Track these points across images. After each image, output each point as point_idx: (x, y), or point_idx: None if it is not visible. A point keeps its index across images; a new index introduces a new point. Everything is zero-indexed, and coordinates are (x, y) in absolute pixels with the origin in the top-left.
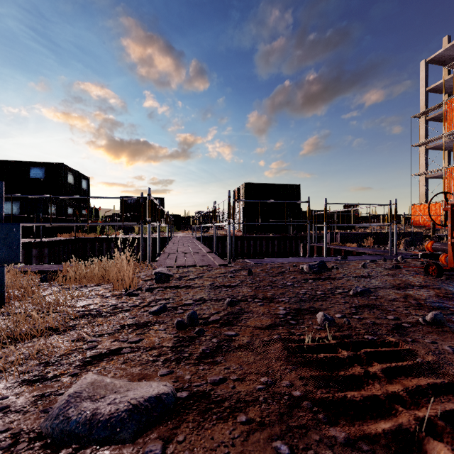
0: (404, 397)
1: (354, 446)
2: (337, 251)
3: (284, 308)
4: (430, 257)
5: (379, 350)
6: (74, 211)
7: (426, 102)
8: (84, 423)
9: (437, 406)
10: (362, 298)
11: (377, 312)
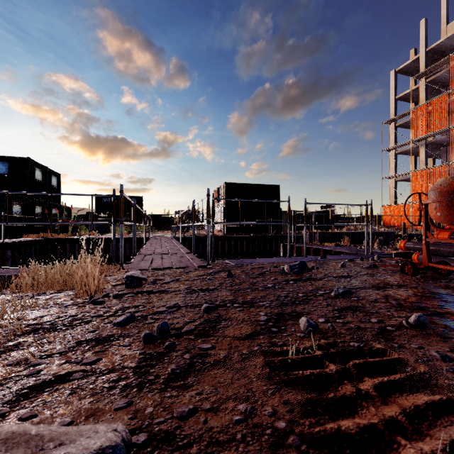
0: (404, 423)
1: None
2: (316, 250)
3: (265, 313)
4: (403, 256)
5: (368, 360)
6: (42, 209)
7: (396, 109)
8: None
9: (441, 434)
10: (344, 299)
11: (360, 315)
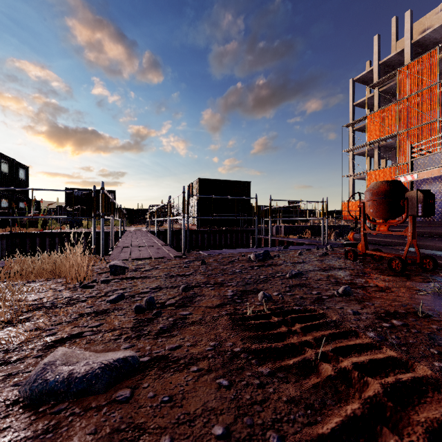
0: (312, 343)
1: (274, 376)
2: (281, 242)
3: (232, 290)
4: (352, 246)
5: (301, 315)
6: (9, 203)
7: (354, 115)
8: (63, 381)
9: (332, 346)
10: (295, 279)
11: (305, 289)
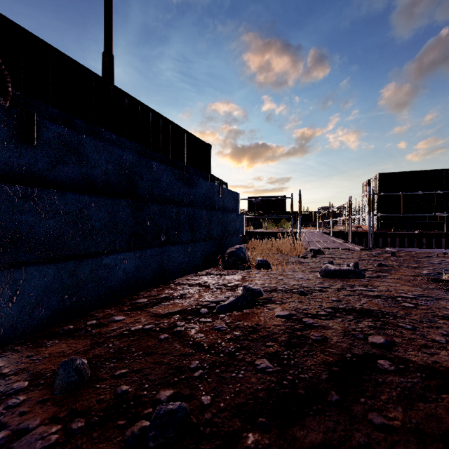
0: None
1: None
2: None
3: (428, 271)
4: None
5: None
6: None
7: None
8: (337, 270)
9: None
10: None
11: None
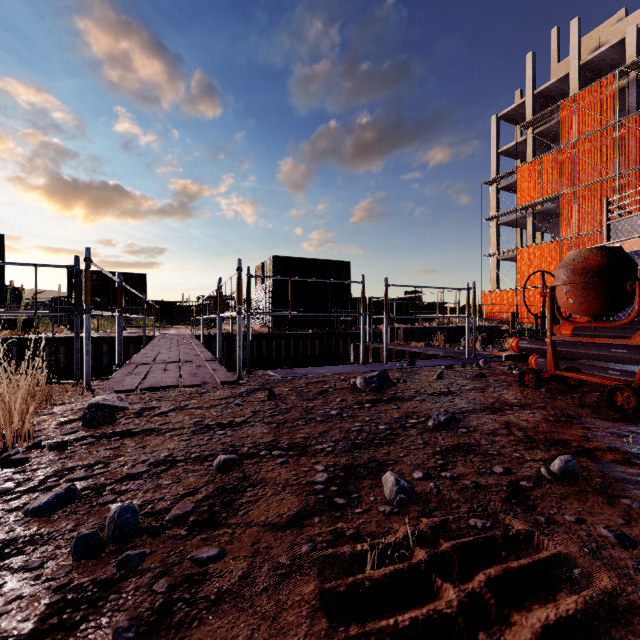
0: None
1: None
2: (400, 353)
3: (326, 466)
4: (516, 360)
5: (510, 567)
6: None
7: (498, 167)
8: None
9: None
10: (447, 433)
11: (475, 460)
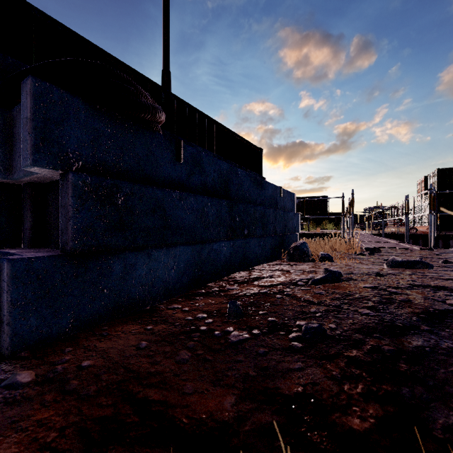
0: None
1: None
2: None
3: None
4: None
5: None
6: None
7: None
8: (405, 261)
9: None
10: None
11: None
